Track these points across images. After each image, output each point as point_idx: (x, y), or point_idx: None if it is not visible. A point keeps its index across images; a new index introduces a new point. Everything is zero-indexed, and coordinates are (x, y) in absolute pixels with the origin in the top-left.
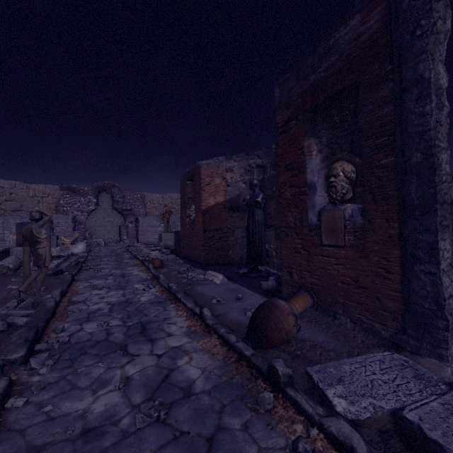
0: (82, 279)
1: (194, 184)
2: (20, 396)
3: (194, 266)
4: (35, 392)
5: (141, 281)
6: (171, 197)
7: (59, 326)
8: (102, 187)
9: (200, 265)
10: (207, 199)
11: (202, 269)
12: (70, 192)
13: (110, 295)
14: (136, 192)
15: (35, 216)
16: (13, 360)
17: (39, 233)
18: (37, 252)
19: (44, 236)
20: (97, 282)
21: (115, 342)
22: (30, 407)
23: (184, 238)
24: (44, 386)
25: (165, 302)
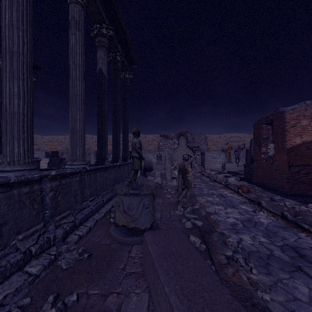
0: (197, 195)
1: (274, 127)
2: (262, 291)
3: (278, 195)
4: (267, 290)
5: (242, 203)
6: (225, 137)
7: (226, 233)
8: (181, 133)
9: (284, 194)
10: (292, 139)
11: (292, 199)
12: (164, 137)
13: (230, 212)
14: (201, 135)
15: (186, 157)
16: (229, 256)
17: (188, 168)
18: (187, 179)
19: (190, 169)
20: (209, 198)
21: (284, 260)
22: (277, 304)
23: (258, 170)
24: (268, 286)
25: (289, 228)
